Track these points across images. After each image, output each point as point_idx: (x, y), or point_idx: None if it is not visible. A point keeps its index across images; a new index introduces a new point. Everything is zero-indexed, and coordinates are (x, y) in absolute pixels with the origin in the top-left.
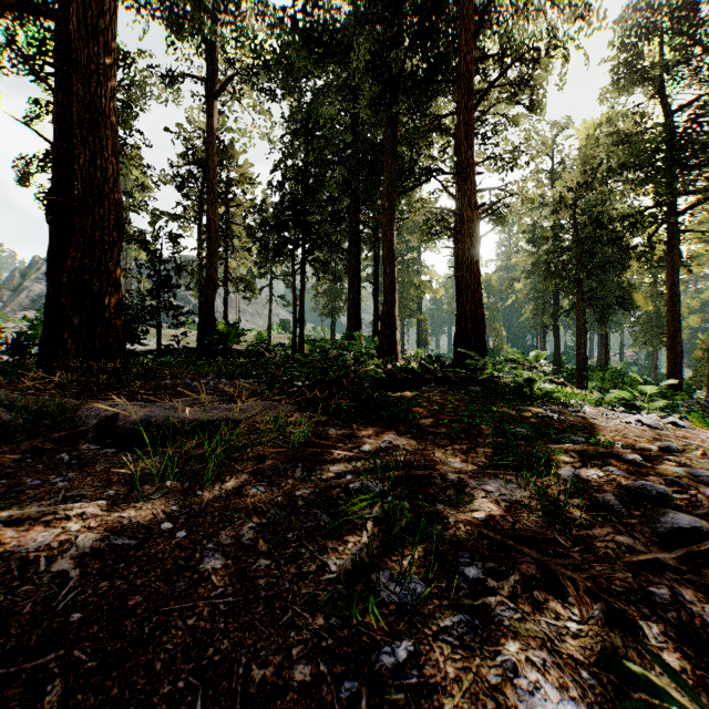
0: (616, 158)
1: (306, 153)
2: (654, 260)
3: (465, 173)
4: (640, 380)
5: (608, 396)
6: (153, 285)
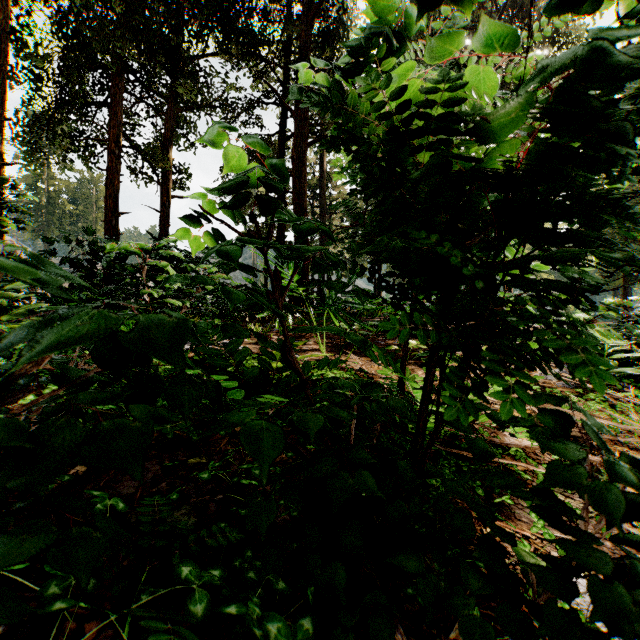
0: None
1: None
2: None
3: None
4: None
5: None
6: None
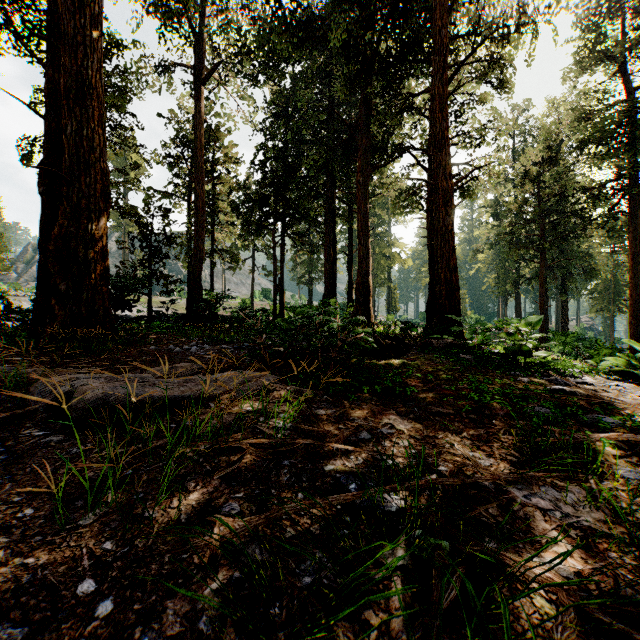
0: (578, 135)
1: (285, 133)
2: (614, 231)
3: (440, 144)
4: (637, 347)
5: (602, 363)
6: (144, 255)
